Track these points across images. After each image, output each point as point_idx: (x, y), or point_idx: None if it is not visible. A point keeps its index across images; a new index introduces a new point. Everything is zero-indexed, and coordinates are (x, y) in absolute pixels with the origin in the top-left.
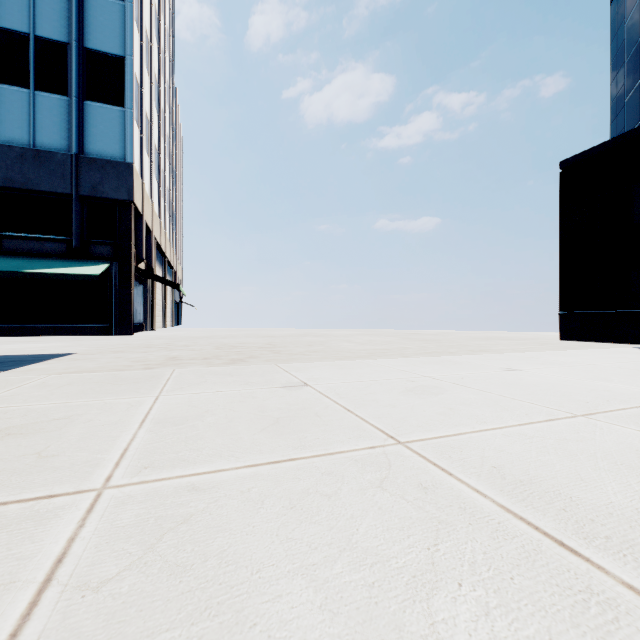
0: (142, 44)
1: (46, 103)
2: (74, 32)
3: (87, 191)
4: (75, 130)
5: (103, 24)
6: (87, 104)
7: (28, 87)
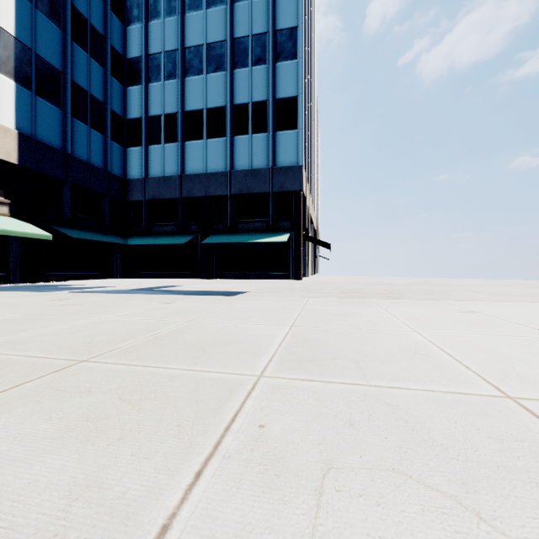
0: (305, 81)
1: (257, 140)
2: (271, 92)
3: (277, 189)
4: (271, 152)
5: (285, 80)
6: (277, 134)
7: (248, 134)
